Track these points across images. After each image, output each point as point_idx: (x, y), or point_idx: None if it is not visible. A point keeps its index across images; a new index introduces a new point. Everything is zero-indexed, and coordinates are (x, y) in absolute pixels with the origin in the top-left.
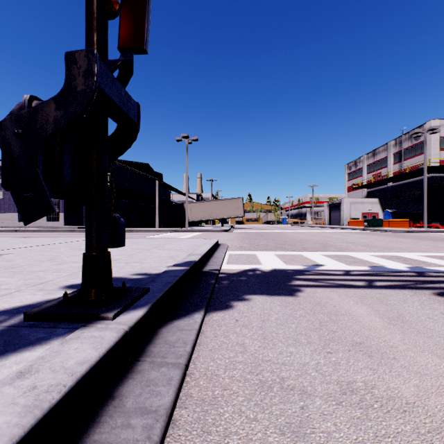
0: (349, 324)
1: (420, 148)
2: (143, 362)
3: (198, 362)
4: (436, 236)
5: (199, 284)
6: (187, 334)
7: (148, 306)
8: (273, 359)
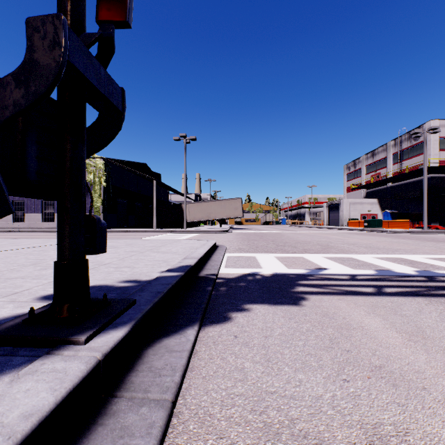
0: (364, 341)
1: (419, 149)
2: (119, 399)
3: (189, 395)
4: (437, 237)
5: (194, 292)
6: (177, 357)
7: (131, 323)
8: (279, 390)
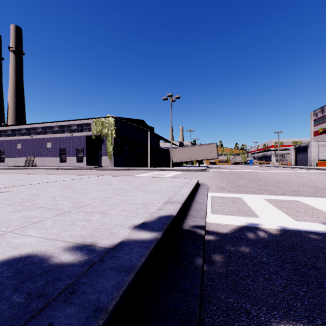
0: None
1: None
2: None
3: None
4: None
5: (176, 270)
6: None
7: None
8: None
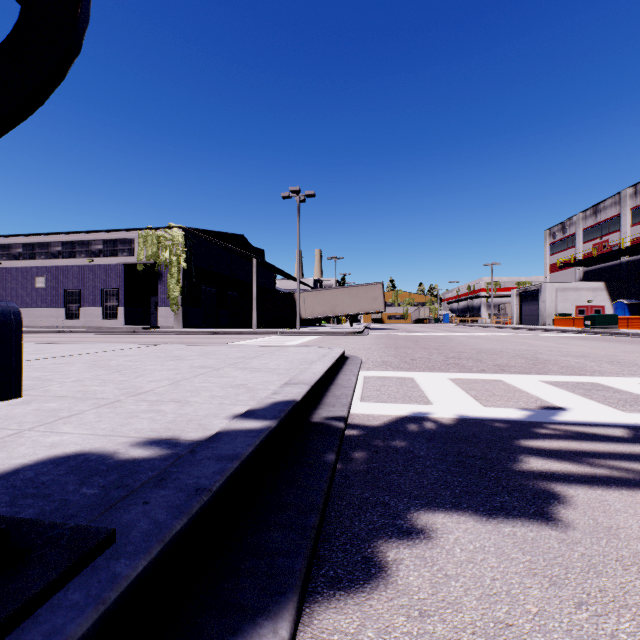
0: None
1: None
2: None
3: None
4: None
5: (297, 468)
6: None
7: None
8: None
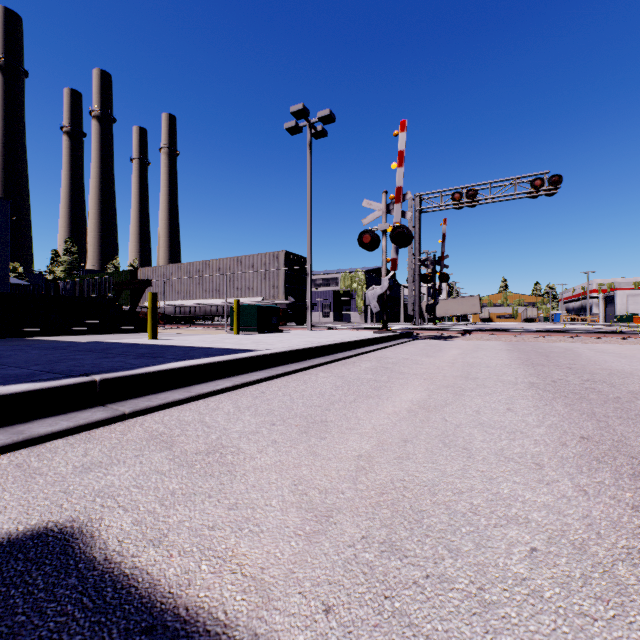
0: None
1: None
2: None
3: None
4: None
5: None
6: None
7: None
8: None
